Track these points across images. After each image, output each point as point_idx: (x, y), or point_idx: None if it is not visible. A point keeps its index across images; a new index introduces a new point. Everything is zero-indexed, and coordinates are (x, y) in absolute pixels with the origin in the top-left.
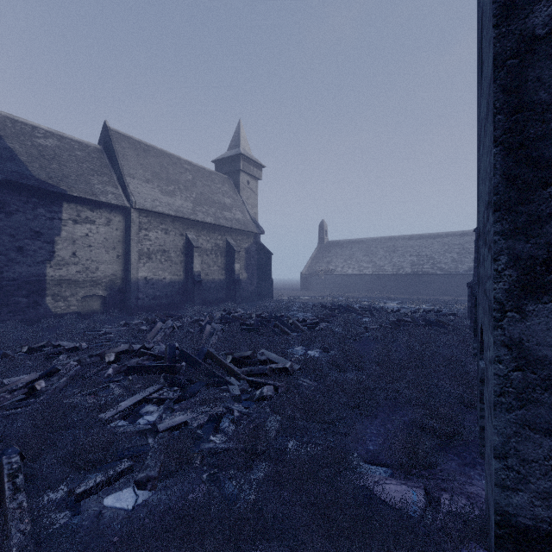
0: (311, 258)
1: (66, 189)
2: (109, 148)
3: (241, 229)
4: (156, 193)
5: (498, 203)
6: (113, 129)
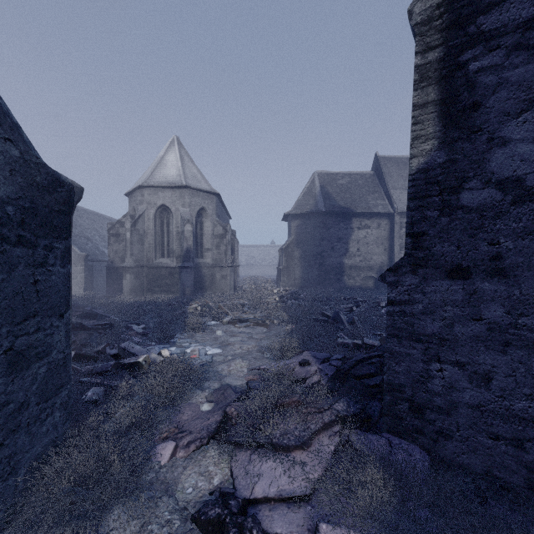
0: None
1: (354, 209)
2: (378, 172)
3: None
4: None
5: None
6: (381, 156)
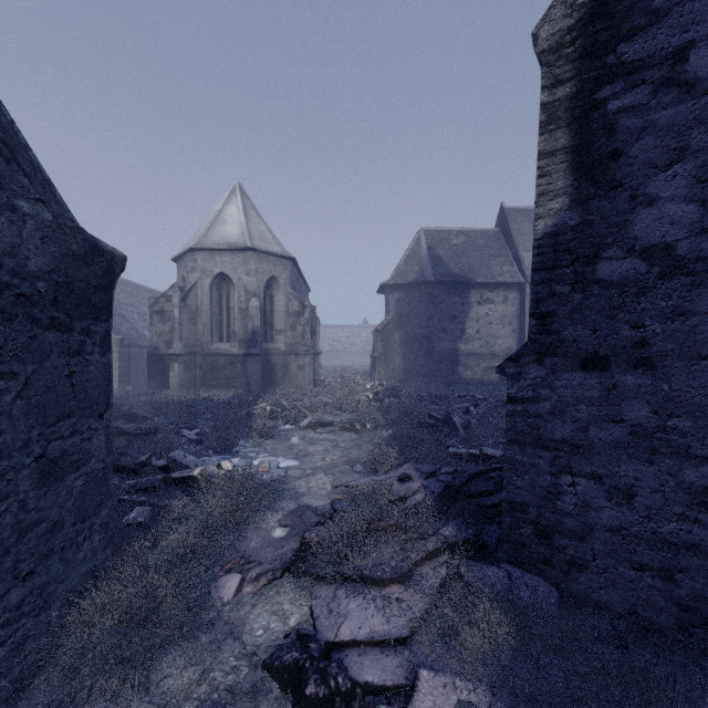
0: None
1: (472, 277)
2: (504, 228)
3: None
4: None
5: None
6: (508, 208)
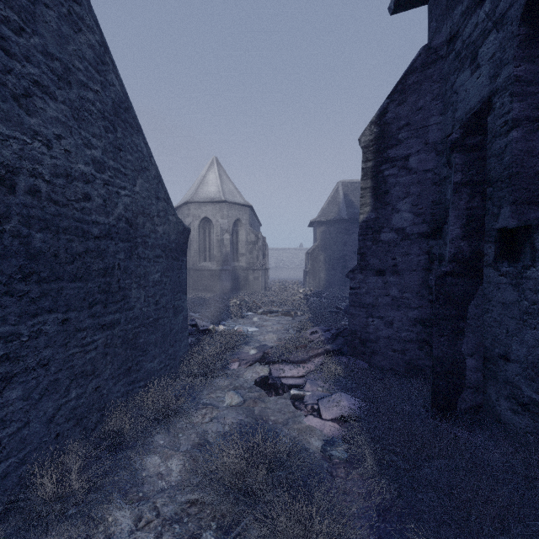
0: None
1: None
2: None
3: None
4: None
5: None
6: None
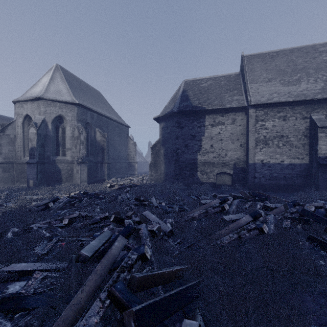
0: None
1: (206, 106)
2: (242, 70)
3: None
4: (276, 87)
5: None
6: (247, 55)
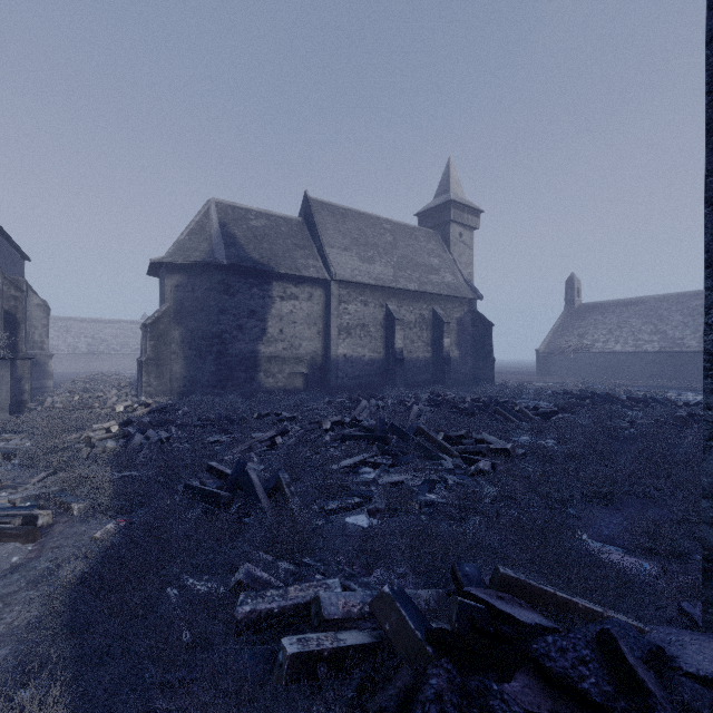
0: (553, 329)
1: (275, 267)
2: (309, 219)
3: (451, 295)
4: (355, 261)
5: (708, 261)
6: (313, 198)
